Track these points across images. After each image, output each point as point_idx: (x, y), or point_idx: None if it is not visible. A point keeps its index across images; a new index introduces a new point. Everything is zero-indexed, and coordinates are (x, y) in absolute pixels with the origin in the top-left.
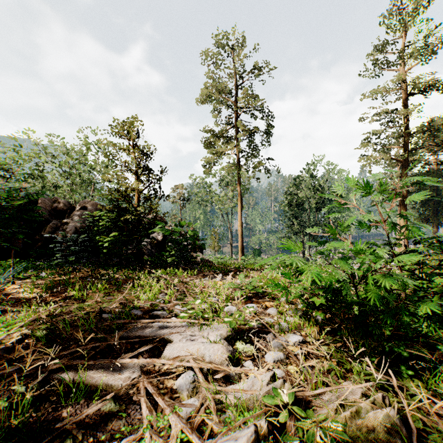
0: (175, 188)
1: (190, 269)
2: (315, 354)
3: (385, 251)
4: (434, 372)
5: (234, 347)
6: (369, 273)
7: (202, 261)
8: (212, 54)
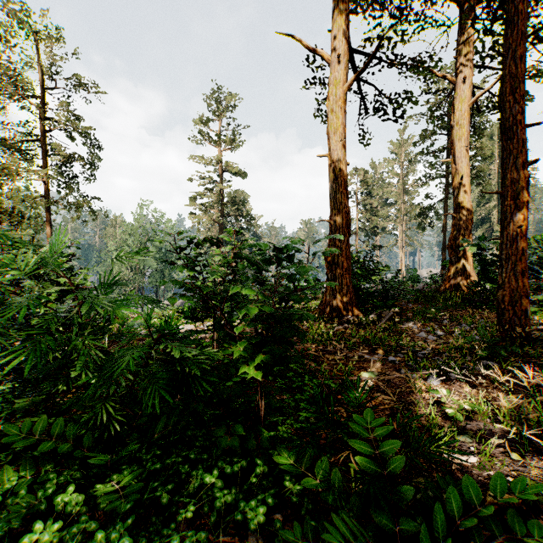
0: None
1: None
2: None
3: None
4: None
5: None
6: None
7: None
8: (5, 27)
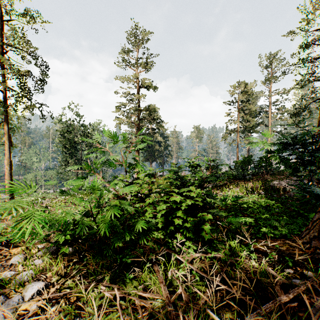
0: None
1: None
2: (57, 296)
3: (122, 182)
4: (145, 267)
5: None
6: (103, 205)
7: None
8: None
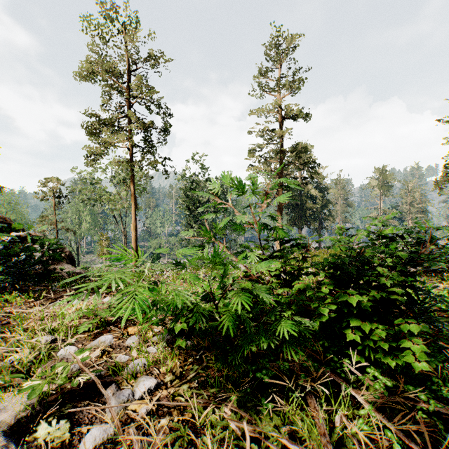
0: (46, 182)
1: (41, 290)
2: (169, 404)
3: (257, 254)
4: (292, 397)
5: (30, 436)
6: (228, 289)
7: (69, 275)
8: (98, 24)
